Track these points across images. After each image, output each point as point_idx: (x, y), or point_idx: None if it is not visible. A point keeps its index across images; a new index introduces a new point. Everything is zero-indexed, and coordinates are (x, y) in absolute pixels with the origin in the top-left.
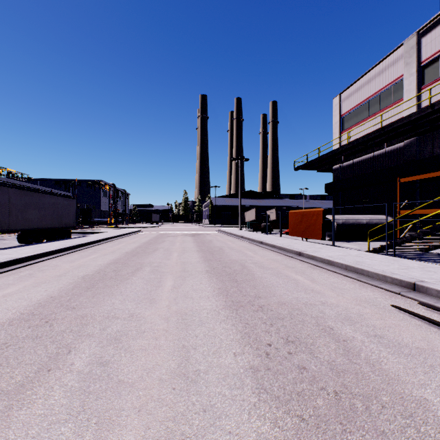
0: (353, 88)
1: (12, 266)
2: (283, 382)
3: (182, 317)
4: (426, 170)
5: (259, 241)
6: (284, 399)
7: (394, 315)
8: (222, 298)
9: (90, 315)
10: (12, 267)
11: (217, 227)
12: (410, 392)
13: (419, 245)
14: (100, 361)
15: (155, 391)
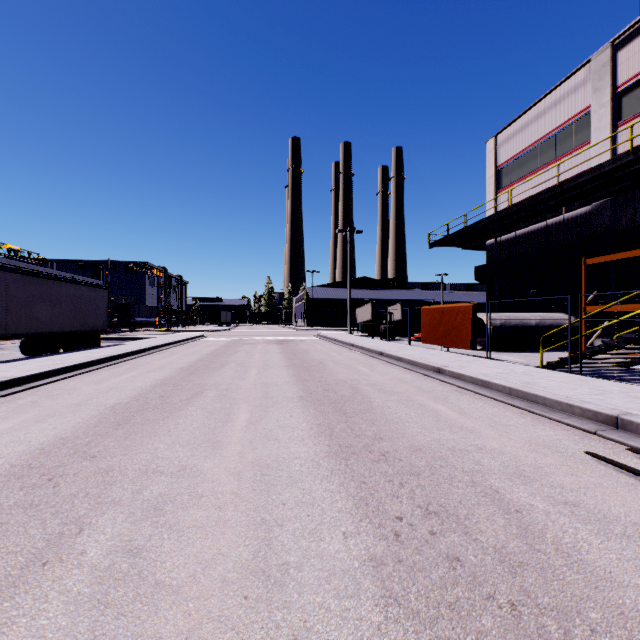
0: (516, 126)
1: (6, 389)
2: (425, 585)
3: (262, 471)
4: (625, 247)
5: (378, 352)
6: (428, 617)
7: (592, 467)
8: (324, 441)
9: (118, 468)
10: (6, 392)
11: (316, 331)
12: (635, 604)
13: (617, 357)
14: (129, 548)
15: (214, 602)
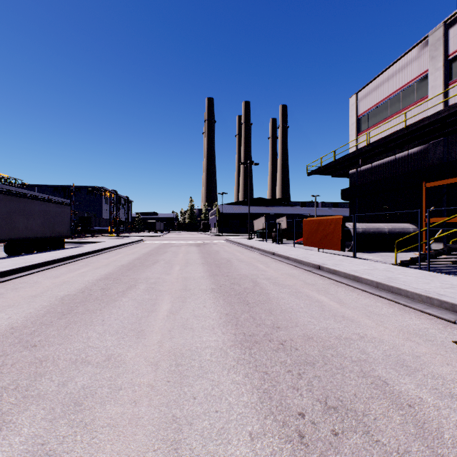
0: (372, 86)
1: None
2: None
3: (177, 361)
4: (455, 174)
5: (271, 252)
6: None
7: None
8: (230, 329)
9: (52, 358)
10: None
11: (224, 236)
12: None
13: (455, 257)
14: (39, 454)
15: None
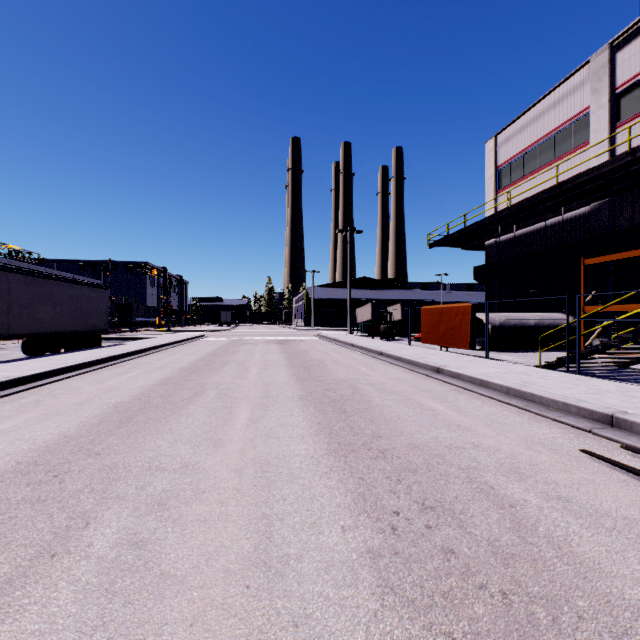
0: (515, 127)
1: (10, 389)
2: (420, 576)
3: (262, 468)
4: (623, 247)
5: (377, 351)
6: (423, 605)
7: (585, 465)
8: (323, 439)
9: (122, 465)
10: (10, 391)
11: (316, 331)
12: (621, 593)
13: (615, 357)
14: (134, 541)
15: (217, 591)
